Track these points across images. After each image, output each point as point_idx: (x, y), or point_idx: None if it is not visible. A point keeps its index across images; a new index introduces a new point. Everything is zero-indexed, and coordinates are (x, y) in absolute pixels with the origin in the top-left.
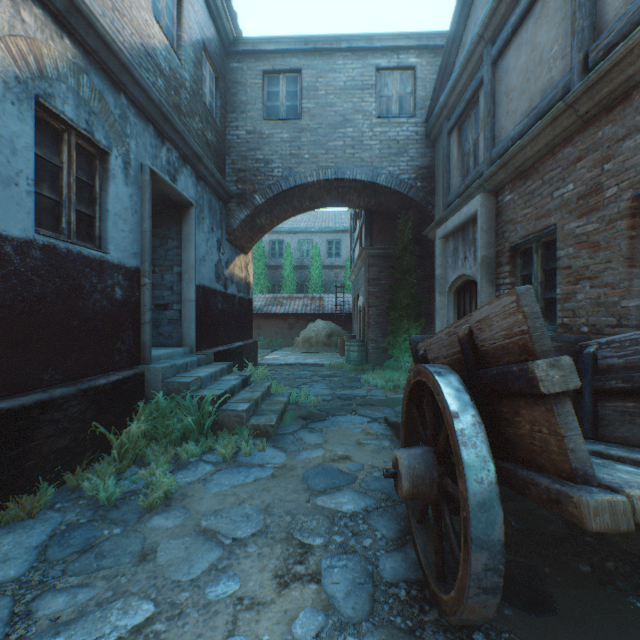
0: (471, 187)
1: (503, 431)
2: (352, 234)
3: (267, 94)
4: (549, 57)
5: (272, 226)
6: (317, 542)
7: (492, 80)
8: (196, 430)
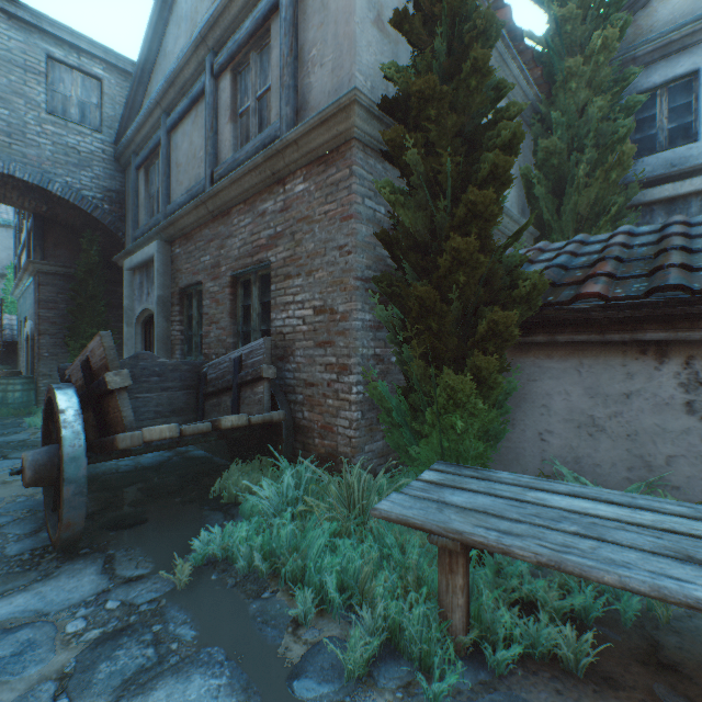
0: (151, 232)
1: (108, 420)
2: (18, 235)
3: None
4: (199, 157)
5: None
6: None
7: (168, 146)
8: None
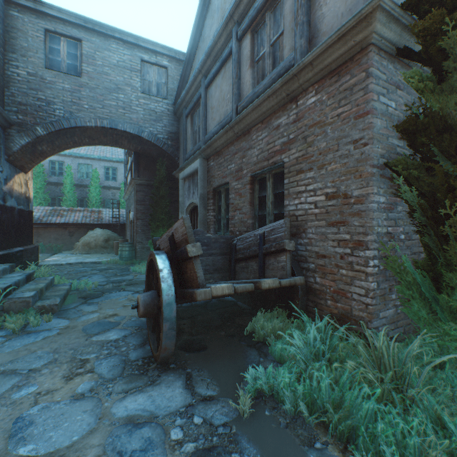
0: (196, 153)
1: (184, 277)
2: (126, 165)
3: (49, 48)
4: (227, 99)
5: (54, 153)
6: (92, 356)
7: (206, 97)
8: None
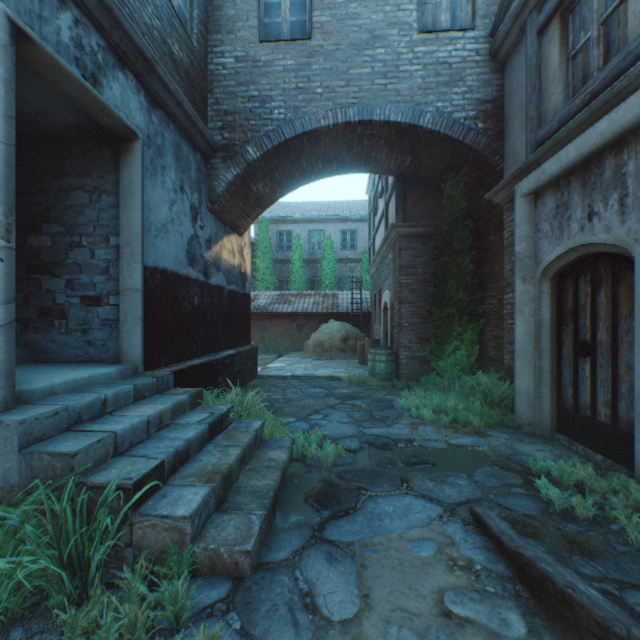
0: (623, 77)
1: None
2: (372, 219)
3: (264, 7)
4: None
5: (274, 198)
6: None
7: None
8: (66, 578)
